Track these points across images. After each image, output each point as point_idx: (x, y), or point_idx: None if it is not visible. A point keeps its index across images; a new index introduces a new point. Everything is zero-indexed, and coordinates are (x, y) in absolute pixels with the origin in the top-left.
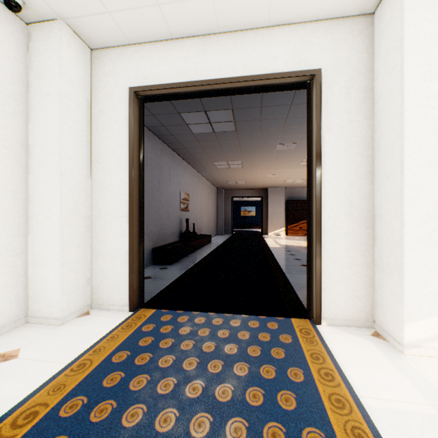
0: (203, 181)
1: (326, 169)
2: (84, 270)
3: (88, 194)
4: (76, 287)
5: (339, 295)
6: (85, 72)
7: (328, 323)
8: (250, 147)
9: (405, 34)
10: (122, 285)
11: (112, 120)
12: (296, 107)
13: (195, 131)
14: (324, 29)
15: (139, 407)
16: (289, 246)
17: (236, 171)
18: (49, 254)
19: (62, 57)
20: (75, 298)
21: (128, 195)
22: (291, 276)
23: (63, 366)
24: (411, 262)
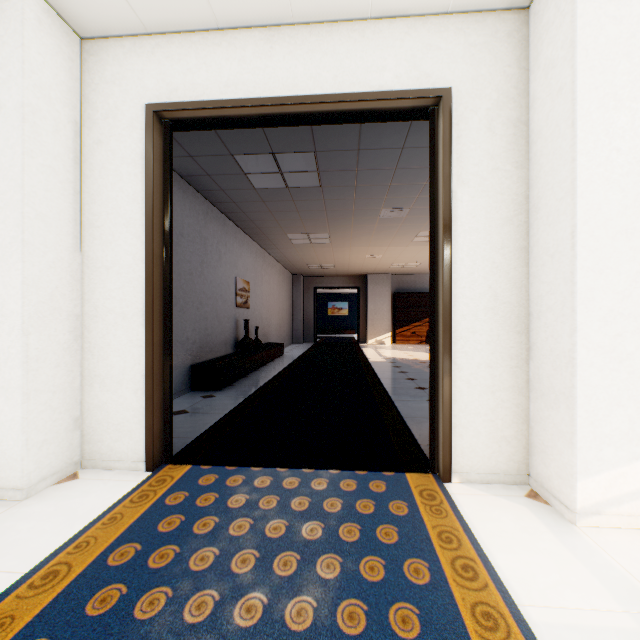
0: (272, 262)
1: (458, 242)
2: (68, 405)
3: (76, 278)
4: (54, 434)
5: (478, 436)
6: (70, 74)
7: (461, 479)
8: (342, 212)
9: (578, 37)
10: (134, 427)
11: (118, 157)
12: (410, 152)
13: (258, 185)
14: (455, 28)
15: None
16: (398, 359)
17: (321, 249)
18: (3, 379)
19: (26, 44)
20: (51, 451)
21: (144, 280)
22: (402, 406)
23: (16, 579)
24: (587, 385)
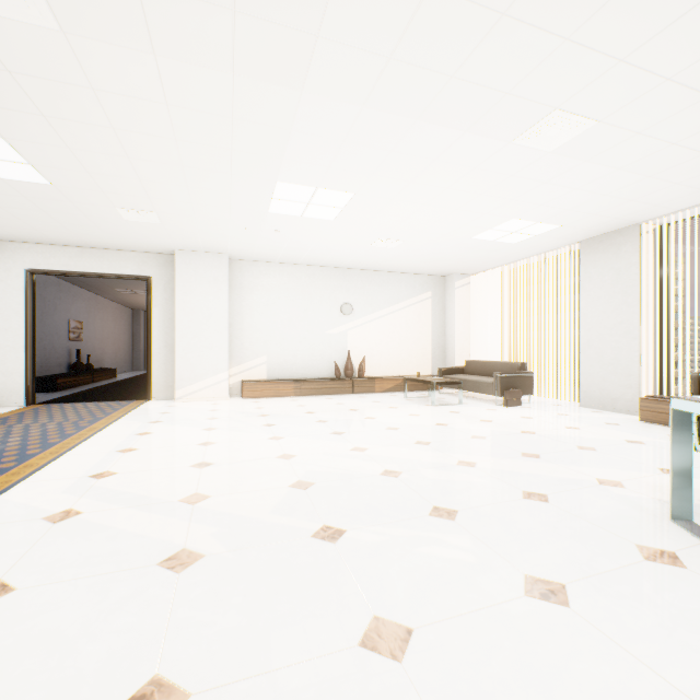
0: (106, 303)
1: (155, 325)
2: None
3: None
4: None
5: (162, 386)
6: None
7: (156, 399)
8: None
9: (177, 277)
10: (20, 390)
11: (12, 287)
12: None
13: None
14: (154, 257)
15: (46, 414)
16: None
17: None
18: None
19: None
20: None
21: (25, 334)
22: None
23: None
24: (179, 366)
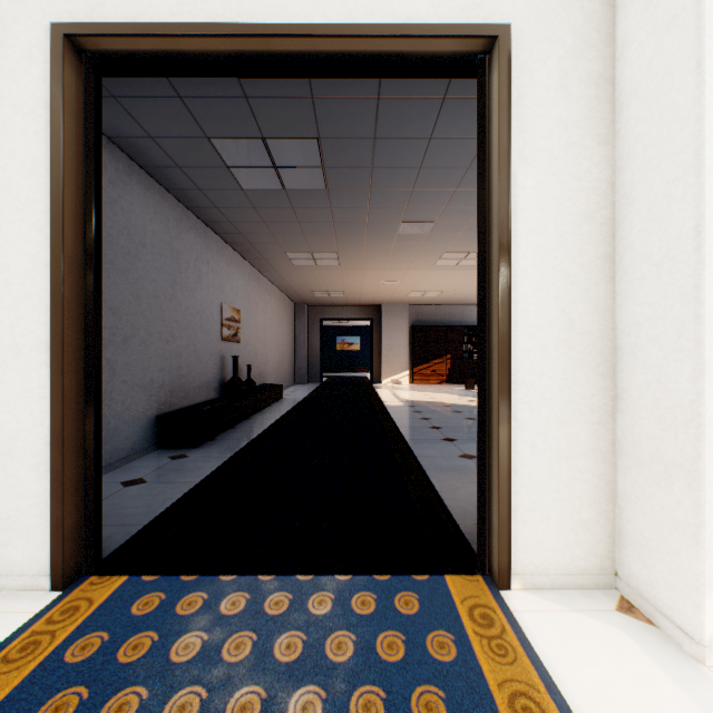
0: (269, 288)
1: (519, 247)
2: None
3: None
4: None
5: (547, 522)
6: None
7: (524, 584)
8: (353, 226)
9: None
10: (33, 522)
11: (6, 104)
12: (440, 144)
13: (246, 185)
14: None
15: None
16: (419, 402)
17: (328, 272)
18: None
19: None
20: None
21: (50, 295)
22: (429, 465)
23: None
24: None
